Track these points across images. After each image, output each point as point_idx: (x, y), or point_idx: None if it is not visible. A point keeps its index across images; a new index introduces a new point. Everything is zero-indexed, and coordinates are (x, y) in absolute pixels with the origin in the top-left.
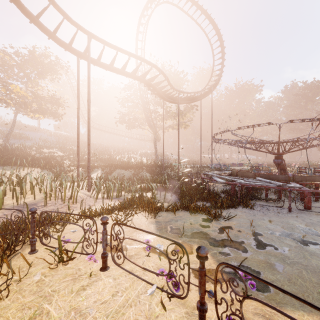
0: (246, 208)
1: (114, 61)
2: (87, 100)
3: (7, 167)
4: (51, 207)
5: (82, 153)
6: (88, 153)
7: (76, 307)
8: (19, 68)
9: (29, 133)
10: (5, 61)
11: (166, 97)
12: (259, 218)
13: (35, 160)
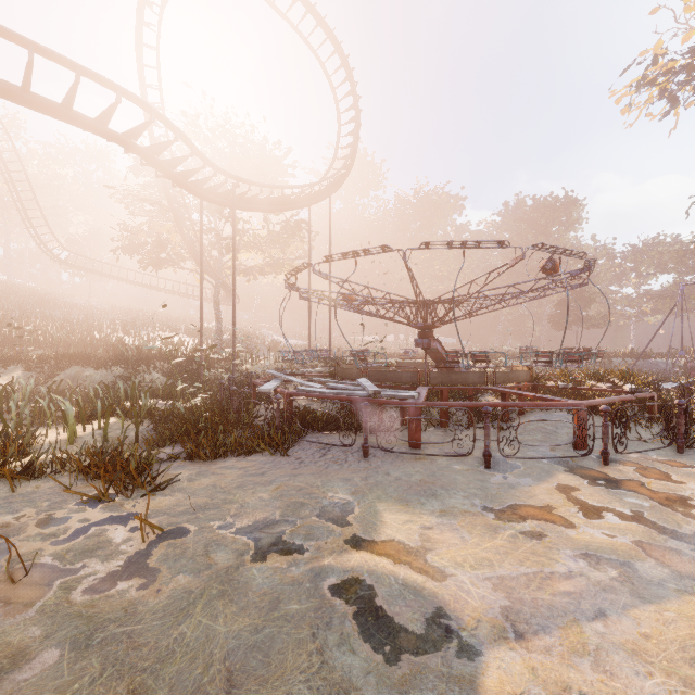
0: (271, 453)
1: None
2: None
3: None
4: None
5: None
6: None
7: None
8: None
9: None
10: None
11: (199, 188)
12: (261, 481)
13: None
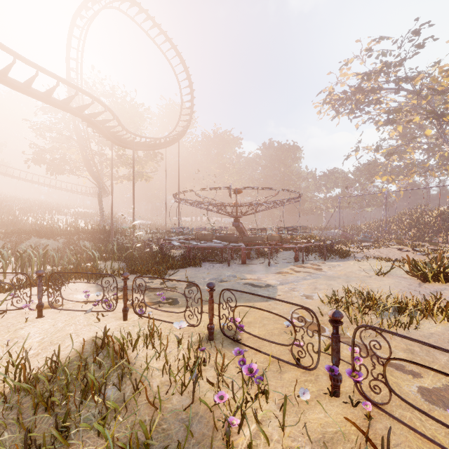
0: (195, 267)
1: (31, 83)
2: None
3: None
4: None
5: None
6: None
7: (18, 337)
8: None
9: None
10: None
11: (116, 139)
12: (201, 273)
13: None
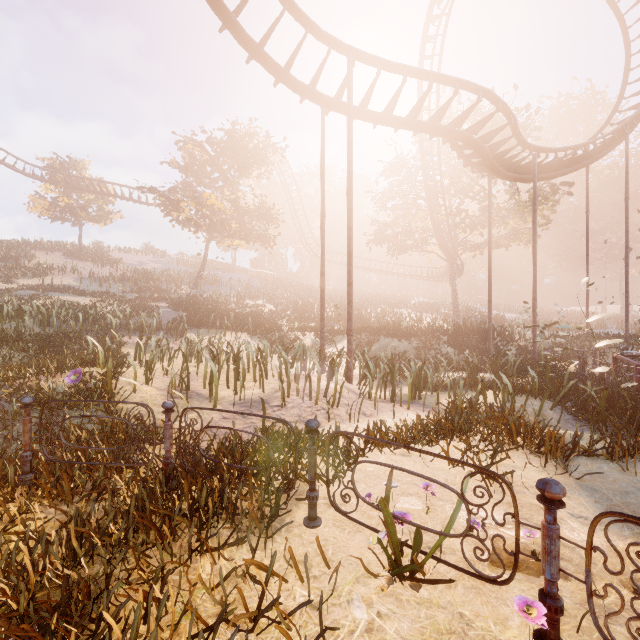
0: None
1: (395, 101)
2: (347, 191)
3: (203, 331)
4: (294, 410)
5: (308, 306)
6: (348, 303)
7: None
8: (213, 164)
9: (221, 274)
10: (194, 157)
11: (503, 167)
12: None
13: (238, 318)
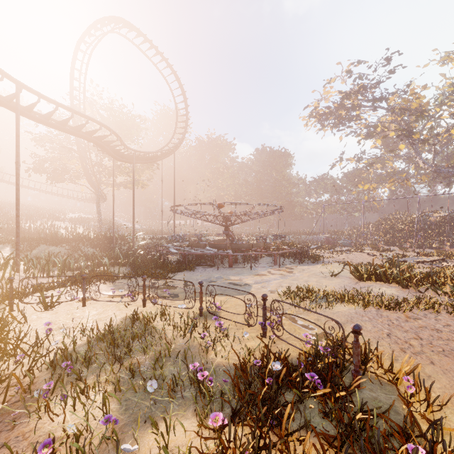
0: (190, 271)
1: (51, 116)
2: (16, 162)
3: None
4: None
5: None
6: (17, 227)
7: (76, 317)
8: None
9: None
10: None
11: (118, 156)
12: (195, 275)
13: None
